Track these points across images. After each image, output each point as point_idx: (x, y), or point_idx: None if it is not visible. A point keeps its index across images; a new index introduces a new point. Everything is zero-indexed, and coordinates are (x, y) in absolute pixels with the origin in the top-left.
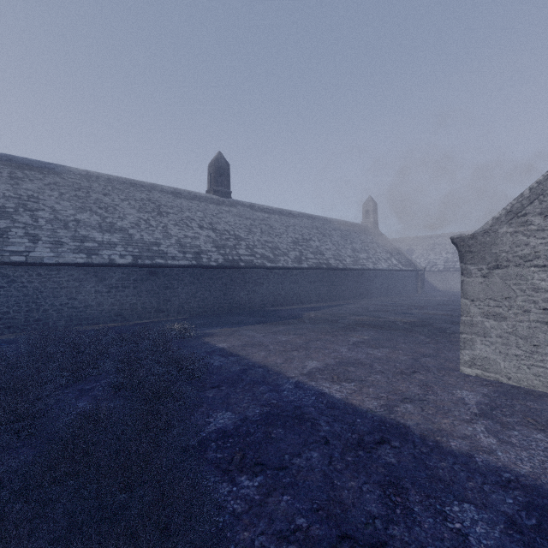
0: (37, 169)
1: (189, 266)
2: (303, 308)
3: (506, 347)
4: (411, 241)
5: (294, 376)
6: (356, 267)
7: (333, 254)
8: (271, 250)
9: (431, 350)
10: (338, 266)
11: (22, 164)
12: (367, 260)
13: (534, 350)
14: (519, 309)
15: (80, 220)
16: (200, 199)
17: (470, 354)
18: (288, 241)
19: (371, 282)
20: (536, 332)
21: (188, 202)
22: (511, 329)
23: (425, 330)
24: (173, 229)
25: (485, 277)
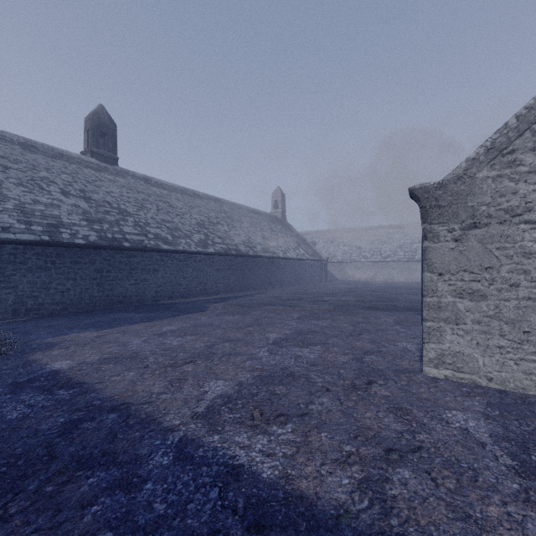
0: None
1: (36, 243)
2: (209, 300)
3: (486, 336)
4: (314, 235)
5: (178, 424)
6: (267, 255)
7: (243, 240)
8: (170, 230)
9: (370, 343)
10: (249, 253)
11: None
12: (277, 249)
13: (525, 339)
14: (504, 283)
15: None
16: (70, 159)
17: (437, 348)
18: (191, 222)
19: (281, 270)
20: (527, 314)
21: (49, 160)
22: (493, 311)
23: (349, 318)
24: (13, 189)
25: (459, 241)
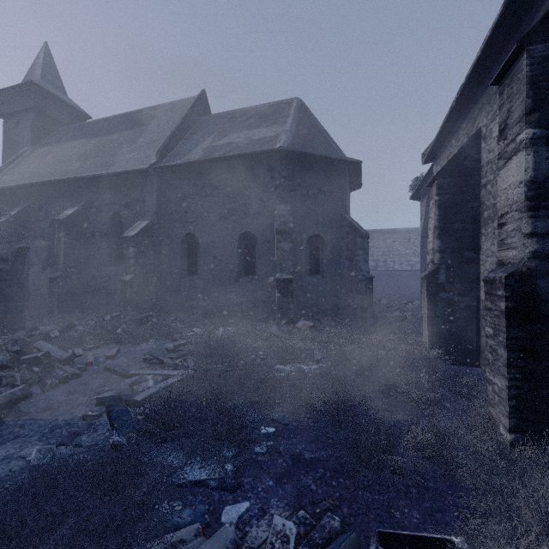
0: (389, 233)
1: None
2: None
3: None
4: None
5: None
6: None
7: None
8: None
9: None
10: None
11: (385, 232)
12: None
13: None
14: None
15: (407, 253)
16: None
17: None
18: None
19: None
20: None
21: None
22: None
23: None
24: None
25: None
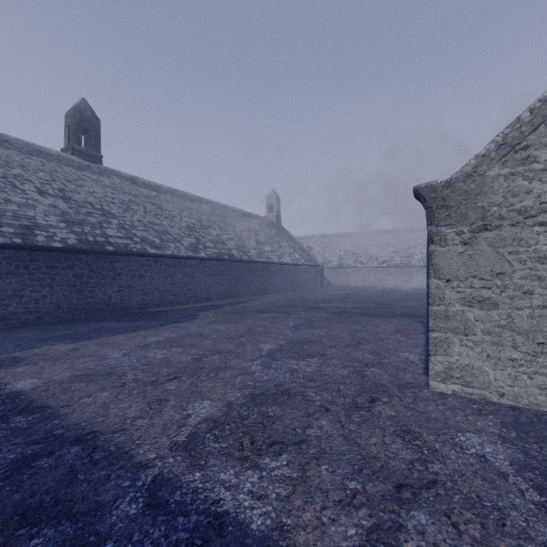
0: None
1: (6, 246)
2: (200, 307)
3: (498, 348)
4: (309, 239)
5: (153, 458)
6: (261, 260)
7: (236, 245)
8: (158, 234)
9: (370, 354)
10: (242, 258)
11: None
12: (272, 253)
13: (539, 351)
14: (517, 290)
15: None
16: (48, 156)
17: (444, 361)
18: (181, 225)
19: (276, 276)
20: (541, 323)
21: (24, 156)
22: (505, 320)
23: (347, 326)
24: None
25: (468, 245)
